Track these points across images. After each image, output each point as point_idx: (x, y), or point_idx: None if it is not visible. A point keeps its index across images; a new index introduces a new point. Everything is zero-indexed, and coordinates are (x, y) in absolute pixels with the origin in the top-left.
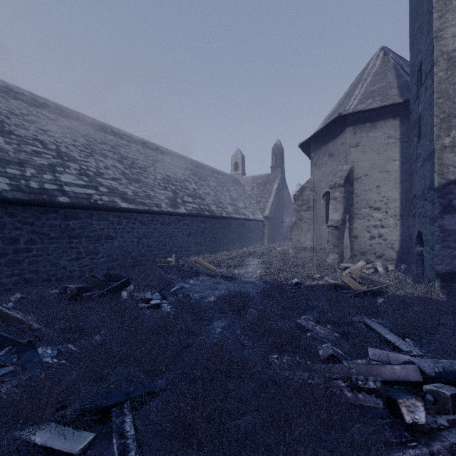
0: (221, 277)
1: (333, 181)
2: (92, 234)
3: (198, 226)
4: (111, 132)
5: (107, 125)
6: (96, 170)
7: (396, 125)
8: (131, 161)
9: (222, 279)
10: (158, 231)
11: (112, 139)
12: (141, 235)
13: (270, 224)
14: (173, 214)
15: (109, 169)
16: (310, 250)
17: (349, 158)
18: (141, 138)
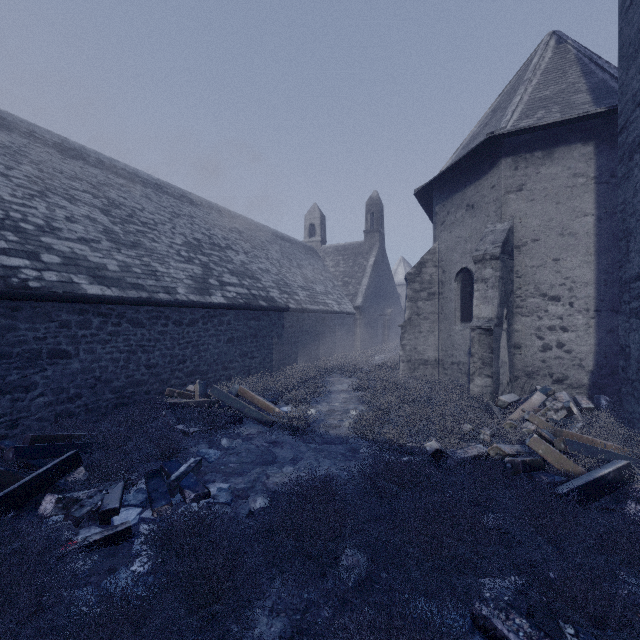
0: (283, 428)
1: (481, 249)
2: (17, 350)
3: (247, 326)
4: (97, 162)
5: (90, 151)
6: (44, 222)
7: (588, 154)
8: (128, 211)
9: (286, 432)
10: (170, 336)
11: (98, 174)
12: (133, 346)
13: (364, 319)
14: (199, 305)
15: (76, 223)
16: (433, 364)
17: (506, 211)
18: (154, 177)
